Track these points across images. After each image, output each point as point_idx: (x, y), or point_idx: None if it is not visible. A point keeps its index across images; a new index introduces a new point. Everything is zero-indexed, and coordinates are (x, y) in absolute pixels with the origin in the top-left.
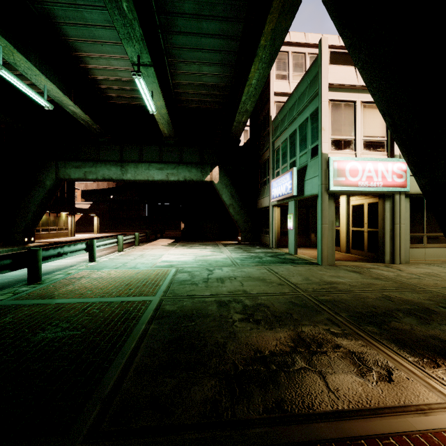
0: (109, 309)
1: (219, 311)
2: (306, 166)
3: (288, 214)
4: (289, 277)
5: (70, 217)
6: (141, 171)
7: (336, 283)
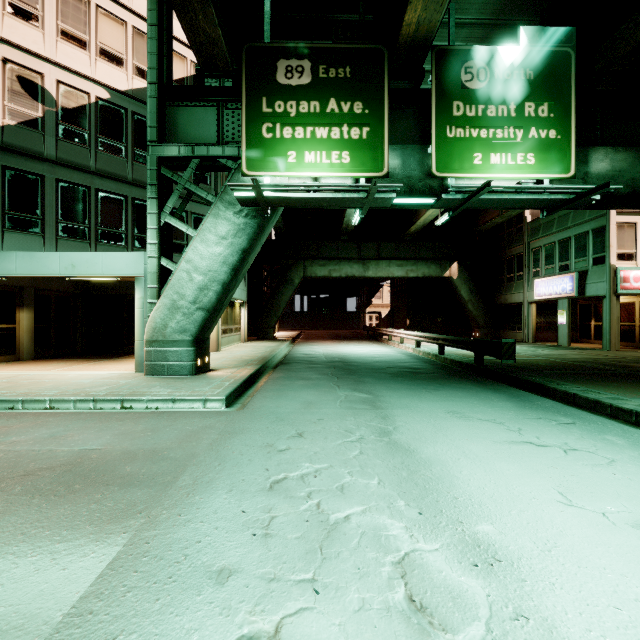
0: (538, 360)
1: (599, 361)
2: (586, 272)
3: (559, 310)
4: (601, 354)
5: None
6: (382, 268)
7: None
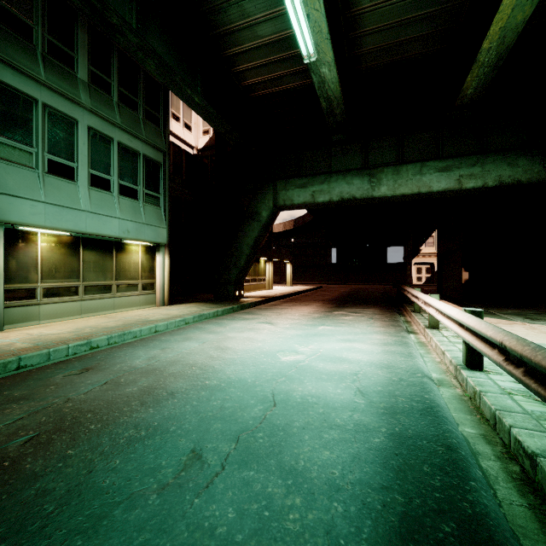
0: None
1: None
2: None
3: None
4: None
5: (268, 263)
6: (406, 178)
7: None
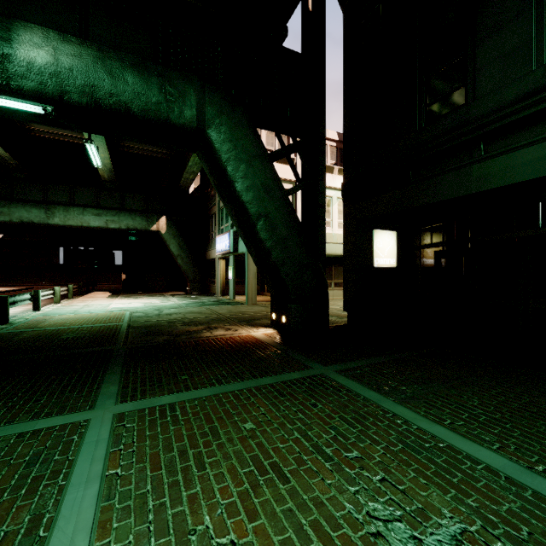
0: (95, 328)
1: (169, 324)
2: None
3: (229, 266)
4: (219, 311)
5: None
6: (73, 215)
7: (247, 311)
